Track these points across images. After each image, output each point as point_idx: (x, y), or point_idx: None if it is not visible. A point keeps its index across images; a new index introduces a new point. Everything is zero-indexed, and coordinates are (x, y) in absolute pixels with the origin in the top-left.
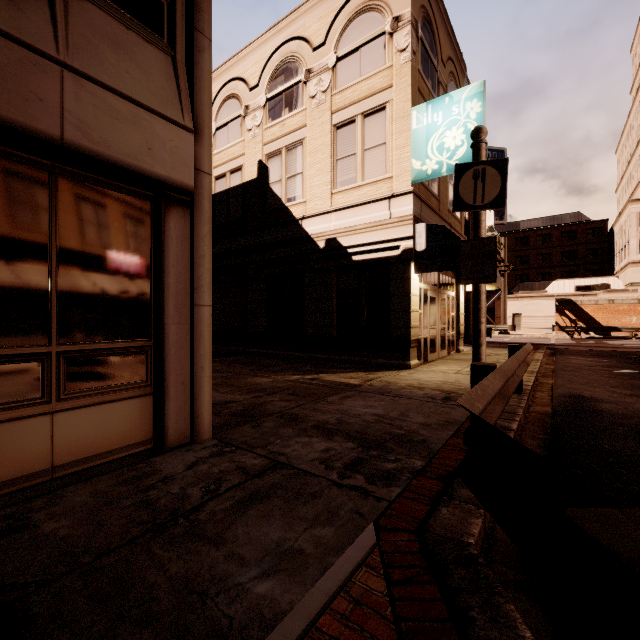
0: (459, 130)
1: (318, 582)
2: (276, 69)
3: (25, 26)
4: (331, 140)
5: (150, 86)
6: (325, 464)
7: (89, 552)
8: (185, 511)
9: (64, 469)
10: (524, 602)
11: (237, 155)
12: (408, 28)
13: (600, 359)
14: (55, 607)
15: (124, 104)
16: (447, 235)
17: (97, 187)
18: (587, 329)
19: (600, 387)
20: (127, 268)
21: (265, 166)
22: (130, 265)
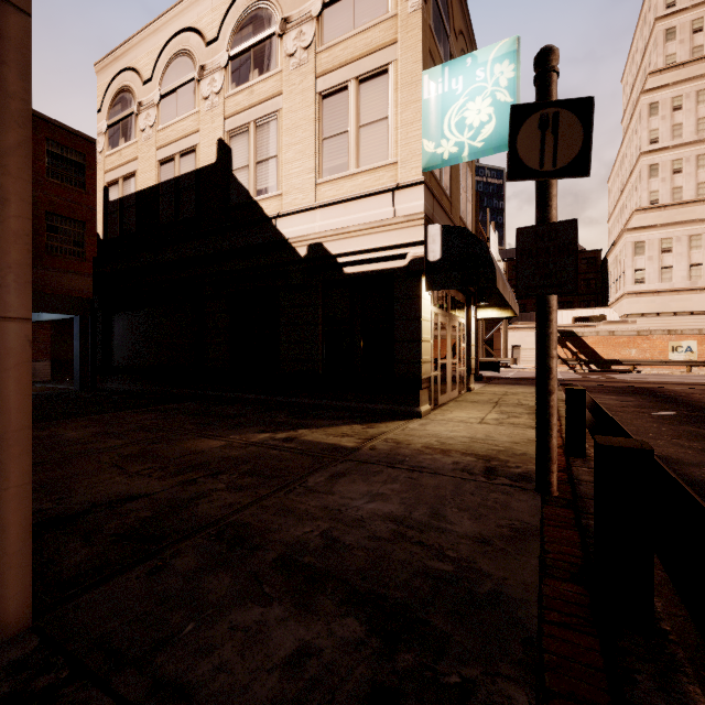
0: (485, 101)
1: None
2: (242, 17)
3: None
4: (315, 113)
5: None
6: None
7: None
8: None
9: None
10: None
11: (189, 132)
12: None
13: (624, 397)
14: None
15: None
16: (469, 240)
17: None
18: (590, 362)
19: (660, 438)
20: None
21: (227, 147)
22: None
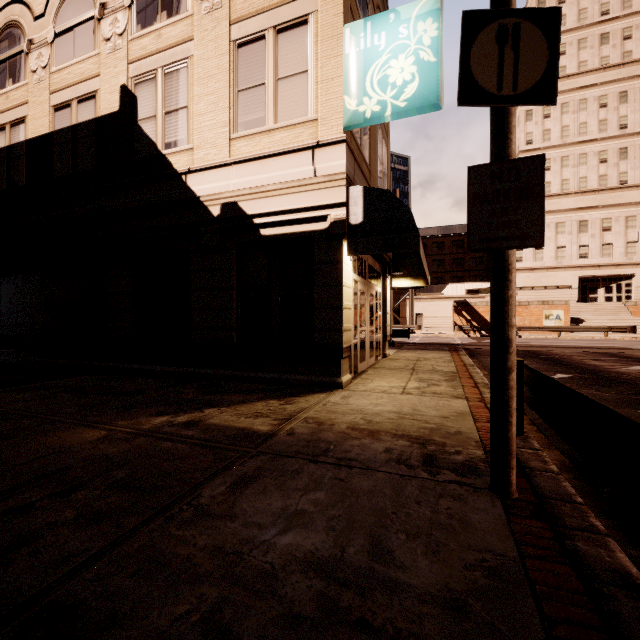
0: (408, 59)
1: None
2: None
3: None
4: (230, 62)
5: None
6: None
7: None
8: None
9: None
10: None
11: (88, 75)
12: None
13: None
14: None
15: None
16: (392, 203)
17: None
18: (481, 328)
19: None
20: None
21: (131, 94)
22: None
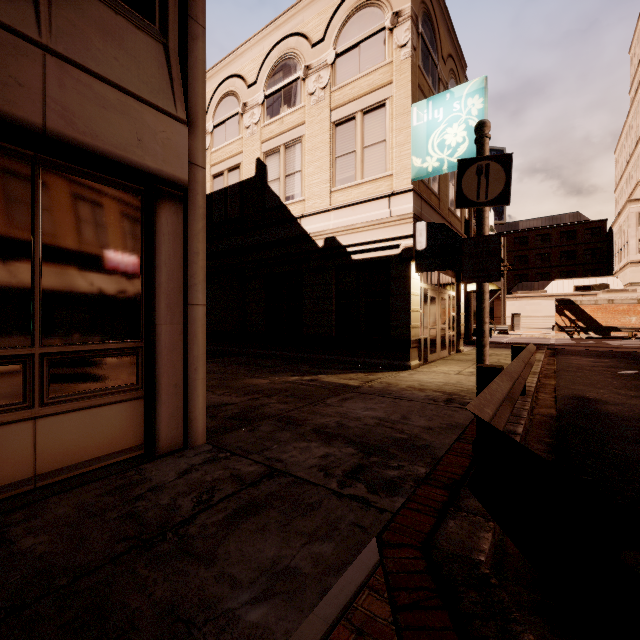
0: (460, 127)
1: (316, 607)
2: (274, 66)
3: (4, 6)
4: (330, 137)
5: (140, 74)
6: (324, 471)
7: (67, 572)
8: (174, 524)
9: (48, 478)
10: (540, 626)
11: (235, 153)
12: (408, 23)
13: (601, 359)
14: (24, 639)
15: (112, 92)
16: (448, 234)
17: (84, 180)
18: (587, 329)
19: (604, 388)
20: (116, 265)
21: (263, 164)
22: (119, 262)
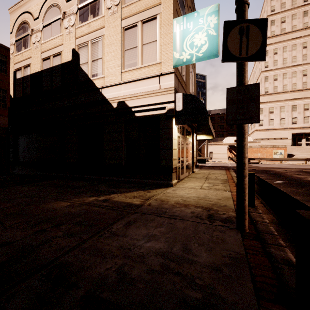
0: (203, 34)
1: None
2: None
3: None
4: (121, 37)
5: None
6: None
7: None
8: None
9: None
10: None
11: (58, 44)
12: None
13: (259, 174)
14: None
15: None
16: (196, 101)
17: None
18: None
19: None
20: None
21: (77, 52)
22: None
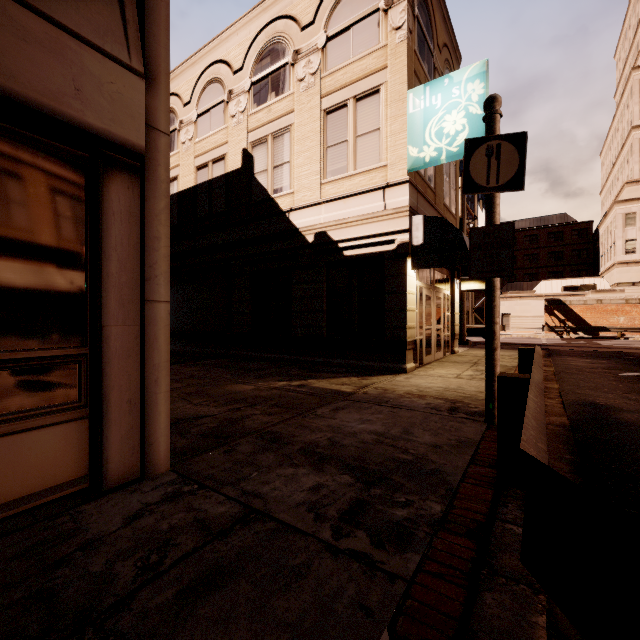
0: (460, 114)
1: None
2: (261, 50)
3: None
4: (321, 126)
5: (80, 7)
6: (314, 512)
7: None
8: (101, 611)
9: None
10: None
11: (220, 143)
12: (404, 4)
13: (598, 360)
14: None
15: (37, 22)
16: (447, 228)
17: (1, 137)
18: (576, 329)
19: (612, 393)
20: (49, 250)
21: (250, 155)
22: (54, 247)
